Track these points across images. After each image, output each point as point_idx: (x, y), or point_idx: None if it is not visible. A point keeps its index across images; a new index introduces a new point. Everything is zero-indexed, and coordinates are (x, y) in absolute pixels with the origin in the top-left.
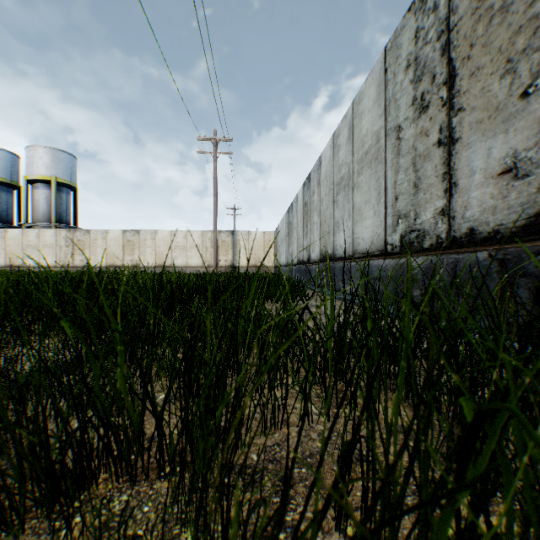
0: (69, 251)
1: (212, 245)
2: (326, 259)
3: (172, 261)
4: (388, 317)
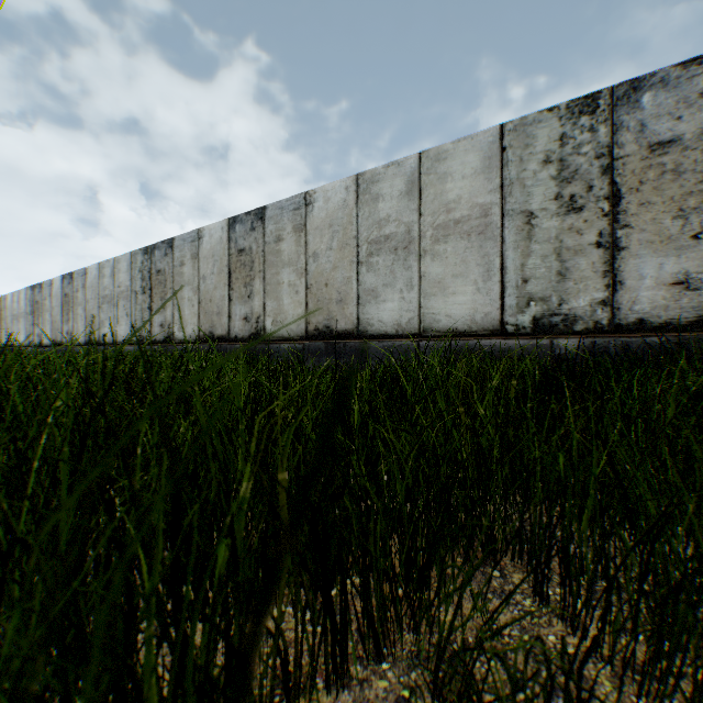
0: None
1: None
2: (11, 346)
3: None
4: None
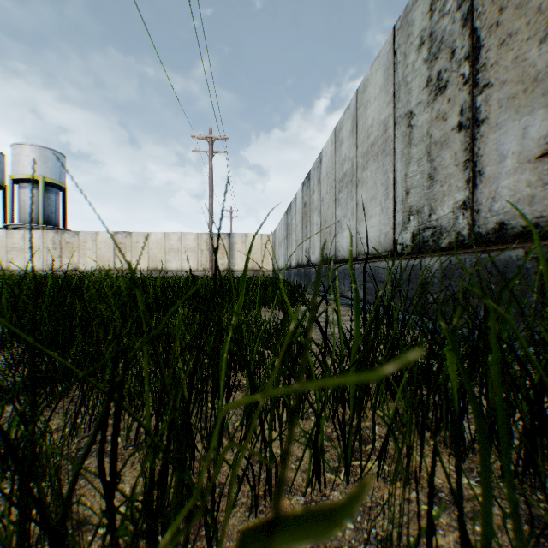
0: (57, 254)
1: (207, 247)
2: (327, 261)
3: (166, 264)
4: (415, 330)
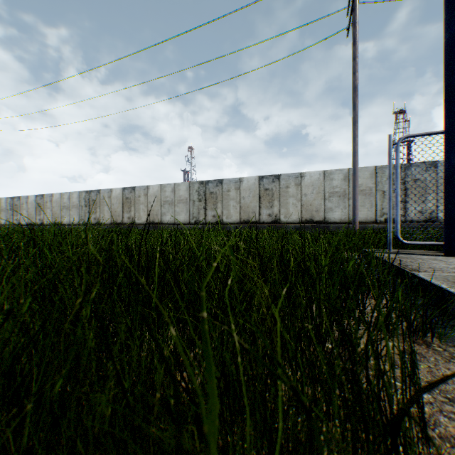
0: None
1: None
2: None
3: None
4: None
